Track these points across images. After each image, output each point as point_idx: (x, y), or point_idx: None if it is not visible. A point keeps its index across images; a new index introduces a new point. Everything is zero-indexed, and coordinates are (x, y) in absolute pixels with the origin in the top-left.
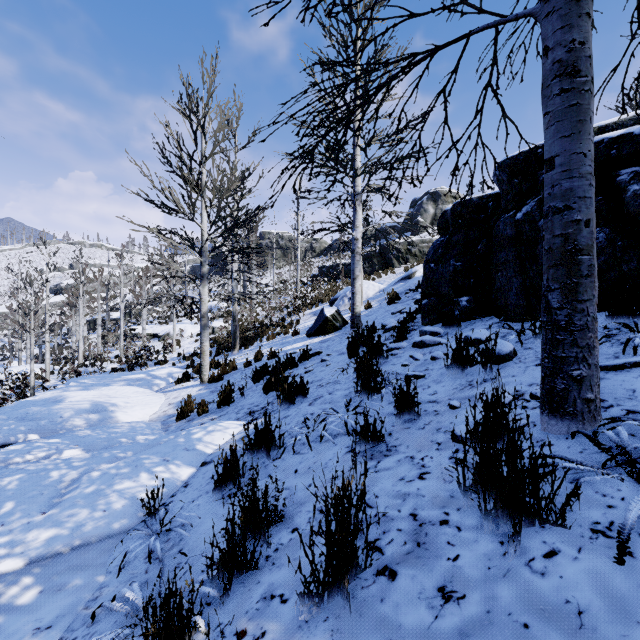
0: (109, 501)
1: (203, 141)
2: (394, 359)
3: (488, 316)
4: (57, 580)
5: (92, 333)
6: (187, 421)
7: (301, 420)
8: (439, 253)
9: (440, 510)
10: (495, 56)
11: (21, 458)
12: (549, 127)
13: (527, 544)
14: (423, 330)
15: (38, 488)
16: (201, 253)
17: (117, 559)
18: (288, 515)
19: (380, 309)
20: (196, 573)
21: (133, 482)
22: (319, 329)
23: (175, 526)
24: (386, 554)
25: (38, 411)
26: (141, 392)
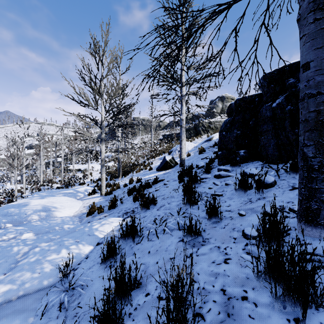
0: (42, 267)
1: (102, 68)
2: (204, 184)
3: (256, 160)
4: (5, 320)
5: (48, 168)
6: (92, 217)
7: (152, 219)
8: (228, 126)
9: (241, 288)
10: (267, 6)
11: (0, 238)
12: (306, 44)
13: (308, 323)
14: (219, 168)
15: (5, 258)
16: (101, 127)
17: (42, 306)
18: (143, 283)
19: (195, 156)
20: (86, 322)
21: (57, 255)
22: (163, 167)
23: (78, 285)
24: (207, 321)
25: (14, 211)
26: (70, 200)
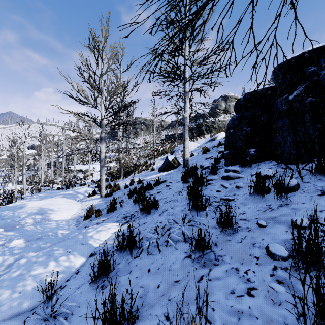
0: (25, 284)
1: (102, 65)
2: (211, 186)
3: (268, 160)
4: None
5: (49, 169)
6: (89, 221)
7: (154, 226)
8: (235, 123)
9: None
10: None
11: None
12: None
13: None
14: (227, 169)
15: None
16: (100, 126)
17: None
18: (141, 317)
19: (198, 156)
20: None
21: (44, 268)
22: (165, 167)
23: (61, 312)
24: None
25: (7, 214)
26: (69, 201)
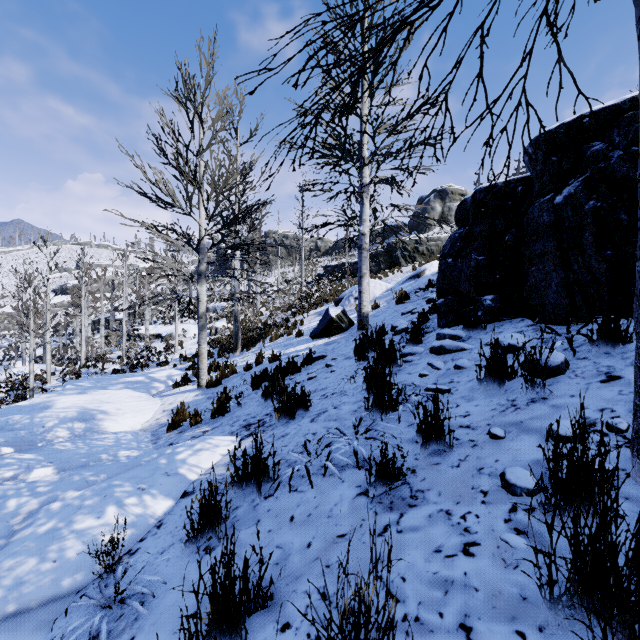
0: (63, 546)
1: (201, 131)
2: (409, 367)
3: (518, 317)
4: None
5: (97, 333)
6: (178, 432)
7: (301, 441)
8: (457, 246)
9: (509, 625)
10: None
11: None
12: None
13: None
14: (441, 333)
15: None
16: (199, 250)
17: None
18: (278, 596)
19: (388, 309)
20: None
21: (97, 519)
22: (324, 330)
23: (134, 592)
24: None
25: (19, 420)
26: (136, 397)
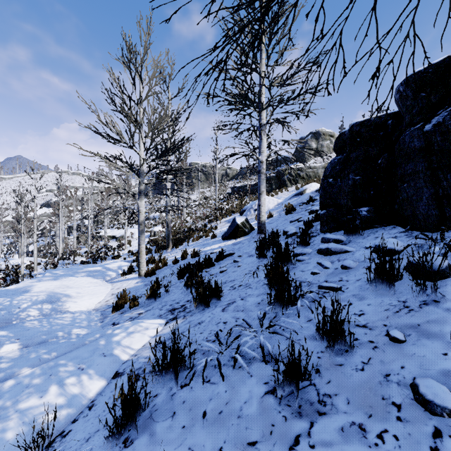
0: (5, 427)
1: (141, 86)
2: (302, 265)
3: (389, 225)
4: None
5: (71, 235)
6: (120, 313)
7: (214, 330)
8: (337, 169)
9: None
10: None
11: None
12: None
13: None
14: (326, 237)
15: None
16: (139, 174)
17: None
18: None
19: (279, 218)
20: None
21: (39, 398)
22: (232, 234)
23: None
24: None
25: (2, 302)
26: (94, 282)
